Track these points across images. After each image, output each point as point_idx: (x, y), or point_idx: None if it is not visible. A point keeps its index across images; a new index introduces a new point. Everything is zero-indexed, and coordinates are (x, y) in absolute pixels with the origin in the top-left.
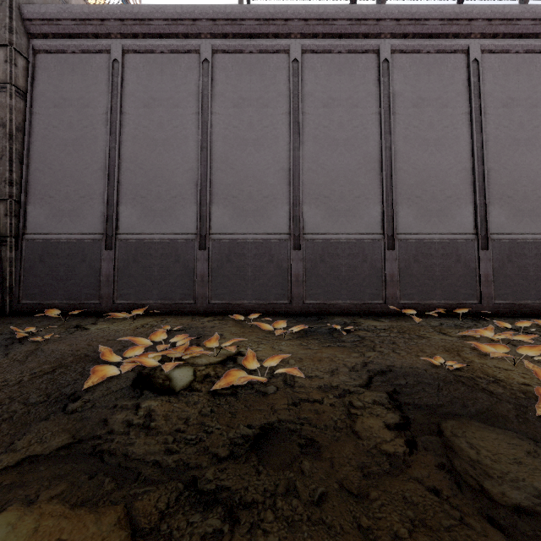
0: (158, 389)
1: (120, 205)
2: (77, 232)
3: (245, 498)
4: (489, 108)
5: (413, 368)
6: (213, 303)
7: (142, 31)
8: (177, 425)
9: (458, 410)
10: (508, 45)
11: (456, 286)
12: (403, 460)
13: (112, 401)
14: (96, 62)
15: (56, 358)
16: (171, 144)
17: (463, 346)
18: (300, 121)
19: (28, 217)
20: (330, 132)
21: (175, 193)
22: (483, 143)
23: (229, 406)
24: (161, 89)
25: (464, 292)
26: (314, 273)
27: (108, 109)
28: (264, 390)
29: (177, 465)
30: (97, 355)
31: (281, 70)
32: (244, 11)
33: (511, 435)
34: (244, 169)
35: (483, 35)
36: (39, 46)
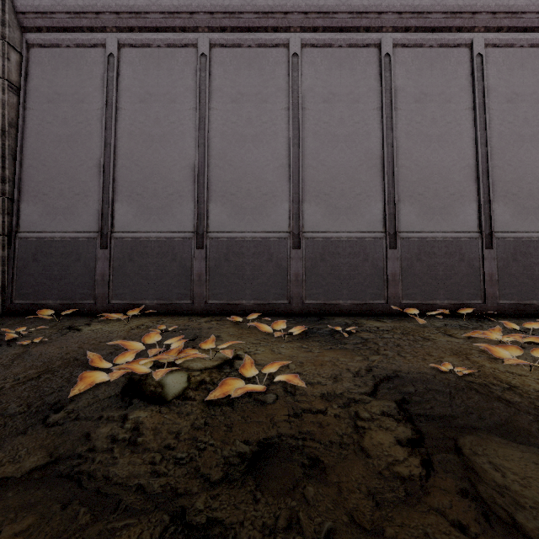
0: (149, 397)
1: (115, 203)
2: (71, 230)
3: (240, 534)
4: (493, 104)
5: (421, 373)
6: (211, 303)
7: (138, 25)
8: (167, 441)
9: (475, 422)
10: (512, 39)
11: (460, 286)
12: (420, 485)
13: (98, 411)
14: (91, 57)
15: (43, 362)
16: (167, 140)
17: (471, 348)
18: (300, 116)
19: (21, 215)
20: (330, 128)
21: (172, 190)
22: (488, 139)
23: (224, 417)
24: (158, 84)
25: (468, 291)
26: (314, 272)
27: (103, 104)
28: (262, 399)
29: (164, 491)
30: (87, 359)
31: (281, 65)
32: (243, 4)
33: (538, 454)
34: (243, 166)
35: (487, 29)
36: (33, 40)
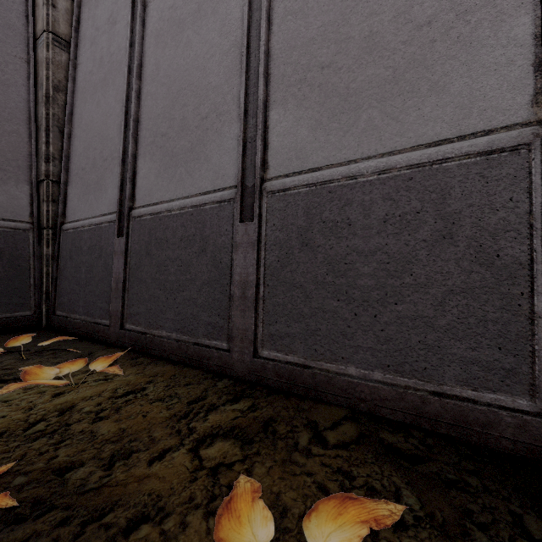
0: None
1: (138, 160)
2: (99, 213)
3: None
4: None
5: None
6: (266, 358)
7: None
8: None
9: None
10: None
11: None
12: None
13: None
14: None
15: None
16: (203, 13)
17: None
18: None
19: (67, 202)
20: None
21: (206, 108)
22: None
23: None
24: None
25: None
26: None
27: (129, 7)
28: None
29: None
30: None
31: None
32: None
33: None
34: None
35: None
36: None
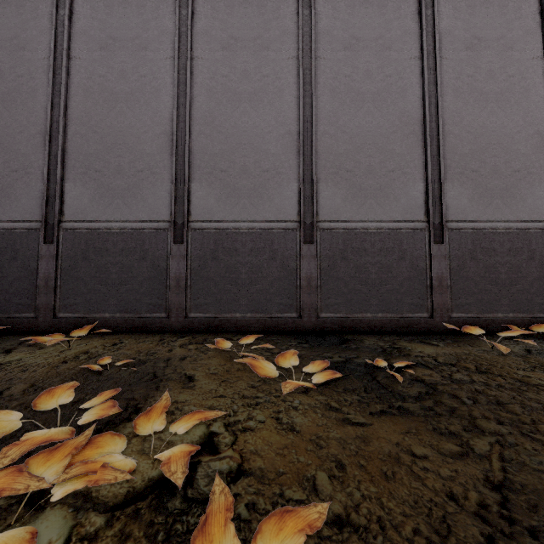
0: None
1: (66, 182)
2: (6, 218)
3: None
4: None
5: None
6: (193, 317)
7: None
8: None
9: None
10: None
11: (530, 294)
12: None
13: None
14: None
15: None
16: (136, 99)
17: None
18: (313, 67)
19: None
20: (353, 83)
21: (141, 165)
22: None
23: None
24: (124, 25)
25: (540, 301)
26: (333, 275)
27: (50, 51)
28: None
29: None
30: None
31: (287, 0)
32: None
33: None
34: (236, 133)
35: None
36: None
